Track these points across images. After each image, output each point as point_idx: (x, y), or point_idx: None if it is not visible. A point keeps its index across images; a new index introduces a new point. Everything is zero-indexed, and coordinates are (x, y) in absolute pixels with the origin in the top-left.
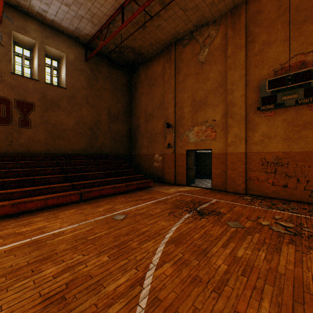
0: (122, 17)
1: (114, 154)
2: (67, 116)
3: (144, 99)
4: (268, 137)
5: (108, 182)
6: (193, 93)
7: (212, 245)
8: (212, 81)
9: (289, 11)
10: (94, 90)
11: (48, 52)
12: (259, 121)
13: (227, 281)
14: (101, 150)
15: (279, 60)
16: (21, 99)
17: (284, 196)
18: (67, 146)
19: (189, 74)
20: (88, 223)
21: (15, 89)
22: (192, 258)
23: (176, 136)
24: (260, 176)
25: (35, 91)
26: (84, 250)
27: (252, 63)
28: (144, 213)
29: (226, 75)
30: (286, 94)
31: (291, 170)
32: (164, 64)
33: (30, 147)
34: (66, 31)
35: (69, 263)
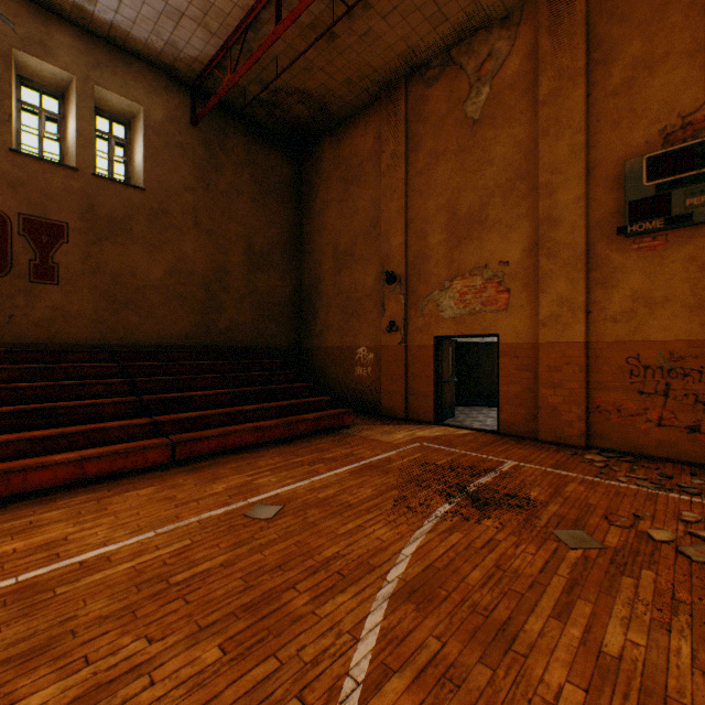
0: (277, 10)
1: (261, 348)
2: (148, 256)
3: (332, 216)
4: (647, 303)
5: (244, 416)
6: (451, 198)
7: (524, 610)
8: (499, 166)
9: None
10: (213, 194)
11: (101, 103)
12: (623, 263)
13: None
14: (231, 337)
15: (676, 106)
16: (35, 214)
17: (691, 454)
18: (147, 328)
19: (441, 151)
20: (180, 530)
21: (20, 190)
22: (470, 658)
23: (409, 304)
24: (627, 402)
25: (70, 194)
26: (156, 622)
27: (604, 116)
28: (329, 500)
29: (535, 150)
30: (698, 191)
31: None
32: (379, 131)
33: (57, 330)
34: (145, 50)
35: (102, 672)
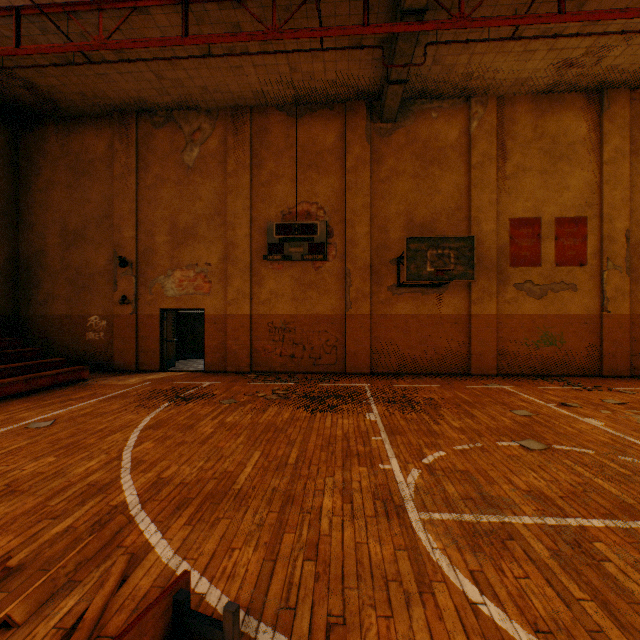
0: (18, 33)
1: None
2: None
3: (60, 197)
4: (276, 296)
5: None
6: (174, 213)
7: (201, 421)
8: (206, 203)
9: (297, 147)
10: None
11: None
12: (267, 274)
13: (213, 437)
14: None
15: (287, 202)
16: None
17: (292, 368)
18: None
19: (166, 179)
20: None
21: None
22: (177, 433)
23: (140, 283)
24: (269, 346)
25: None
26: (4, 463)
27: (259, 195)
28: (90, 413)
29: (226, 200)
30: (294, 246)
31: (299, 336)
32: (112, 142)
33: None
34: None
35: None
